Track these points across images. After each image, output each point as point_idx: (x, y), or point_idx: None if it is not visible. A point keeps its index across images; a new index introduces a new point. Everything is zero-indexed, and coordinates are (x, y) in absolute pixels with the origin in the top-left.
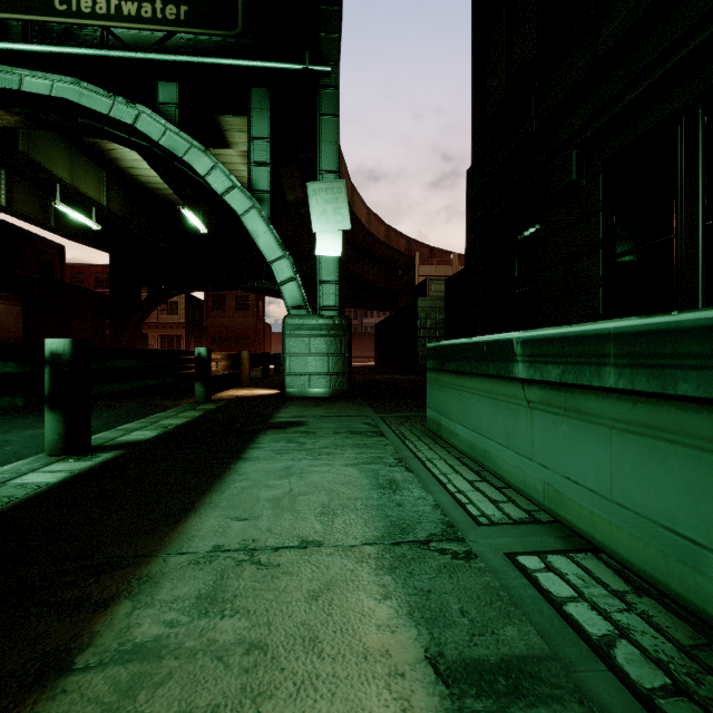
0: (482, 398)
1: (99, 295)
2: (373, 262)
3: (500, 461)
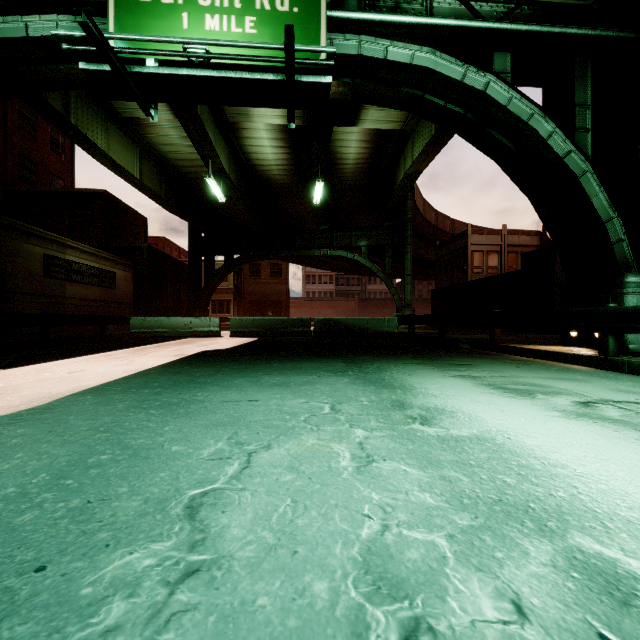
0: None
1: (178, 263)
2: None
3: None
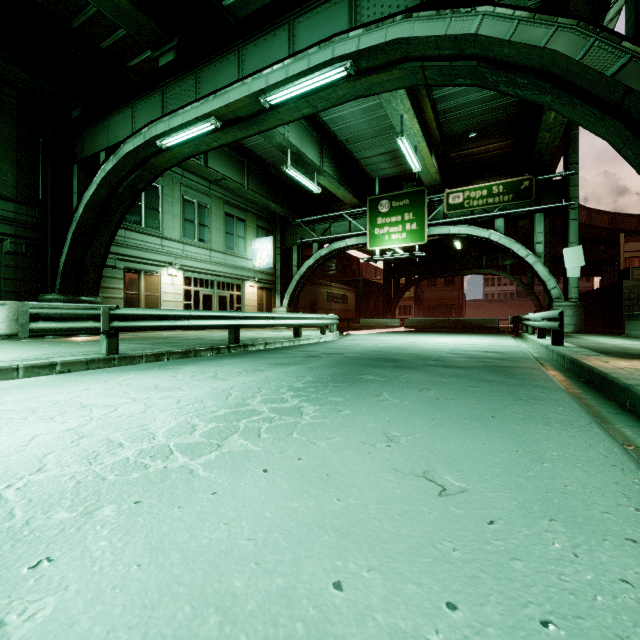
0: (638, 324)
1: (377, 284)
2: None
3: None
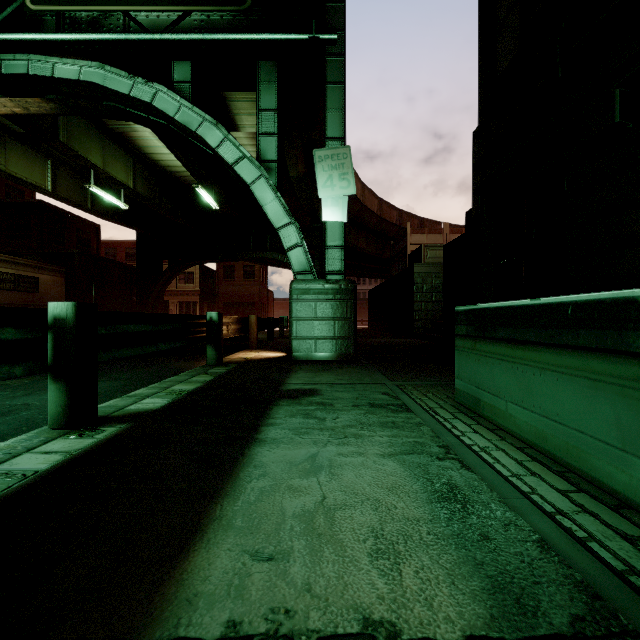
0: (564, 376)
1: (128, 267)
2: (367, 233)
3: (606, 466)
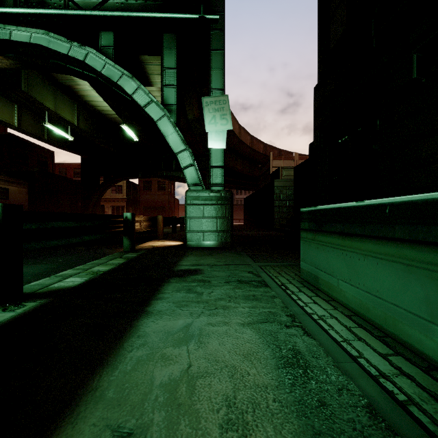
0: (382, 261)
1: (75, 181)
2: (242, 159)
3: (417, 334)
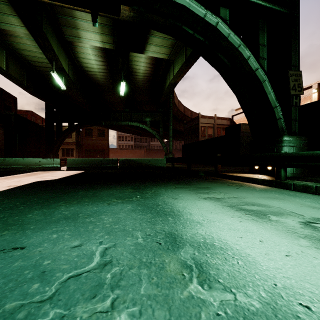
0: None
1: (38, 126)
2: None
3: None
